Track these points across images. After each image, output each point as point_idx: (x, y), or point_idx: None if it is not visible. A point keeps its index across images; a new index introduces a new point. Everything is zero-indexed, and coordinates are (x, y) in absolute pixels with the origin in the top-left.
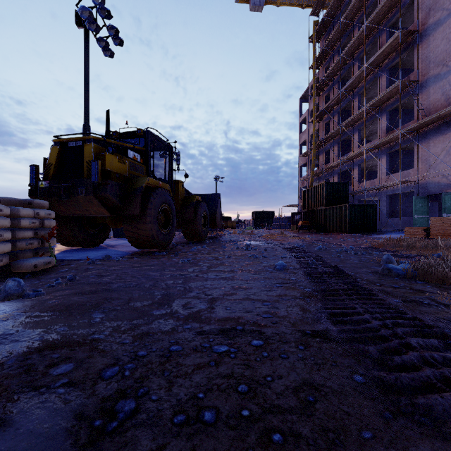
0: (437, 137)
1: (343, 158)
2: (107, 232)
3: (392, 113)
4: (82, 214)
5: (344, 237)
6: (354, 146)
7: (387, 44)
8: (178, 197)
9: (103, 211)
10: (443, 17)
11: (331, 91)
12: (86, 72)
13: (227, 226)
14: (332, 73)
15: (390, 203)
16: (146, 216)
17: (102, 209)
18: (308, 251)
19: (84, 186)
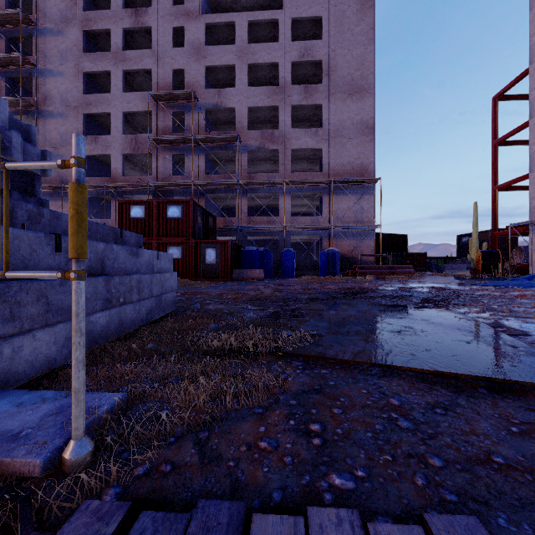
0: (51, 201)
1: None
2: None
3: None
4: None
5: None
6: None
7: (8, 98)
8: None
9: None
10: (56, 113)
11: None
12: None
13: None
14: None
15: None
16: None
17: None
18: None
19: None
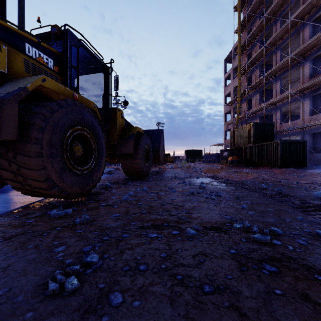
0: None
1: (267, 102)
2: None
3: (314, 60)
4: None
5: (283, 172)
6: (276, 93)
7: None
8: (116, 128)
9: None
10: None
11: (253, 50)
12: None
13: (167, 161)
14: (255, 33)
15: (312, 140)
16: (29, 143)
17: None
18: None
19: None
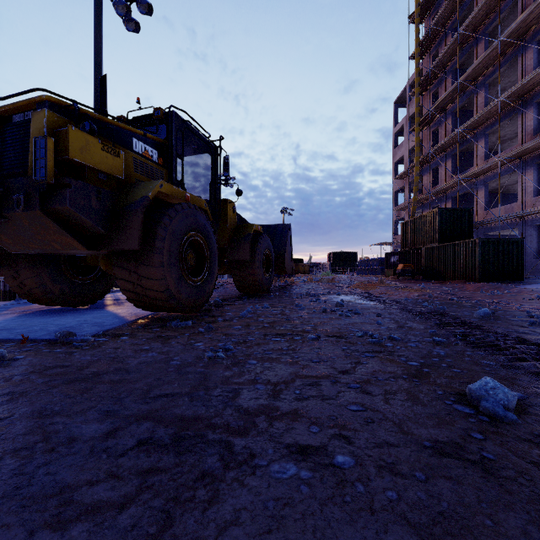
0: None
1: (462, 175)
2: (110, 280)
3: None
4: (41, 250)
5: (479, 288)
6: (479, 159)
7: None
8: (226, 226)
9: (73, 243)
10: None
11: (441, 87)
12: (97, 49)
13: (298, 271)
14: (443, 60)
15: (538, 237)
16: (153, 253)
17: (69, 239)
18: (472, 323)
19: (23, 191)
